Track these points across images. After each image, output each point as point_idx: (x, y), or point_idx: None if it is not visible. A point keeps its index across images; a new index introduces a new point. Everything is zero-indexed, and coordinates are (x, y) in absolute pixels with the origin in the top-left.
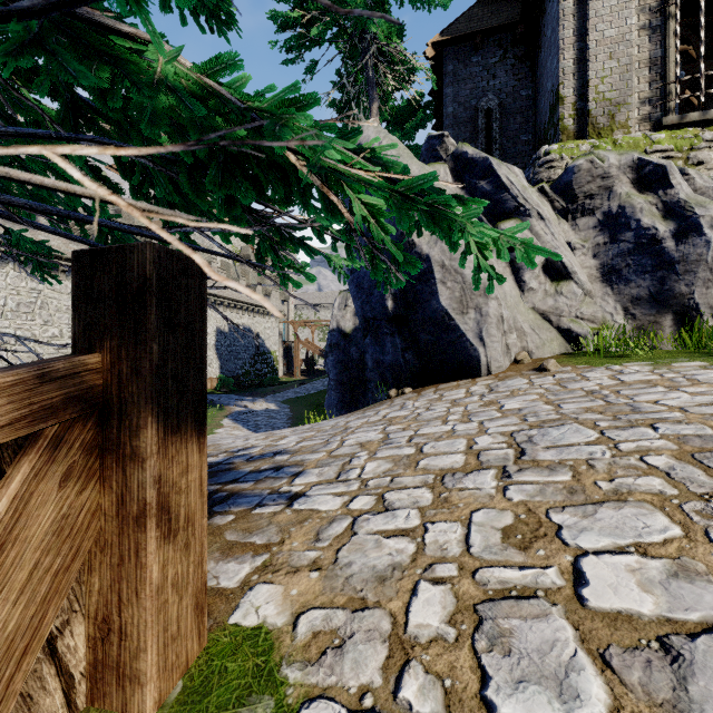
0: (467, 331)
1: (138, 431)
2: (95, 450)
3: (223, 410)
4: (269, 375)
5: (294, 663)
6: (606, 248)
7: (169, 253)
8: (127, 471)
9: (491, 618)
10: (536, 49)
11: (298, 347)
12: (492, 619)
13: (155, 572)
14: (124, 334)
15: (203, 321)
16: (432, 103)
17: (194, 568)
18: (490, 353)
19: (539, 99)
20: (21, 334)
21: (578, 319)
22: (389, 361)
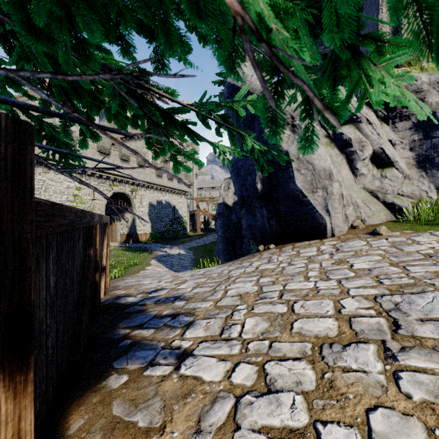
0: (316, 205)
1: None
2: None
3: (152, 254)
4: (181, 232)
5: None
6: (421, 143)
7: None
8: None
9: None
10: (359, 11)
11: (199, 214)
12: None
13: None
14: None
15: (23, 206)
16: None
17: None
18: (334, 221)
19: None
20: None
21: (400, 195)
22: (258, 226)
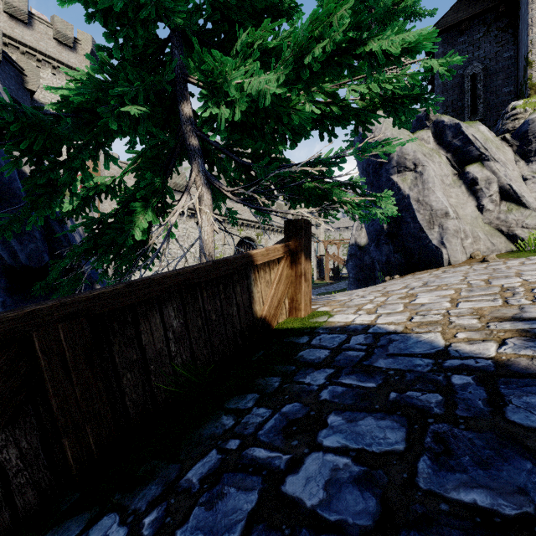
0: (433, 239)
1: (300, 258)
2: (290, 262)
3: None
4: None
5: (333, 312)
6: None
7: (305, 219)
8: (297, 266)
9: (384, 306)
10: (517, 18)
11: (327, 259)
12: (384, 306)
13: (303, 287)
14: (297, 237)
15: (311, 234)
16: (427, 77)
17: (309, 292)
18: (449, 252)
19: (519, 59)
20: (179, 252)
21: (524, 228)
22: (385, 260)
